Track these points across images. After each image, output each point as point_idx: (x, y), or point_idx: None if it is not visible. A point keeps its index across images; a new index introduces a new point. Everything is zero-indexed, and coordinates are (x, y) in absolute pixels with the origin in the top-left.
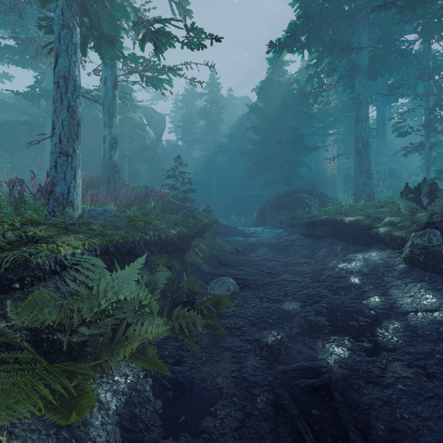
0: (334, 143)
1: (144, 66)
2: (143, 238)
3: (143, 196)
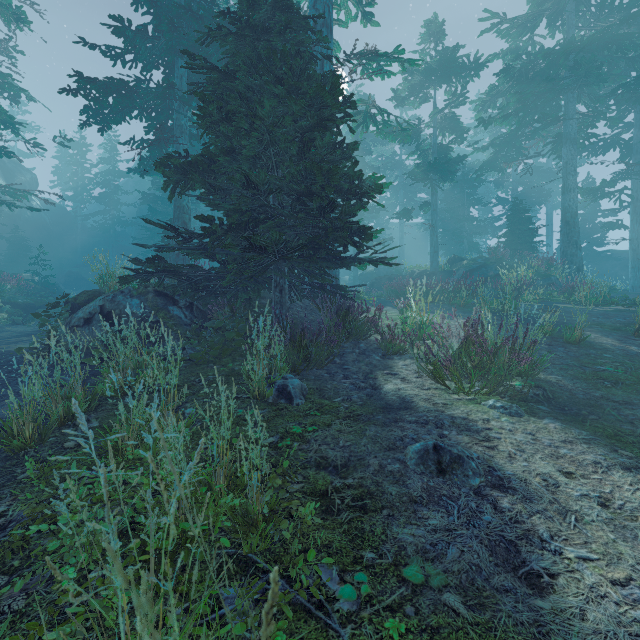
0: None
1: (1, 186)
2: (1, 300)
3: (0, 281)
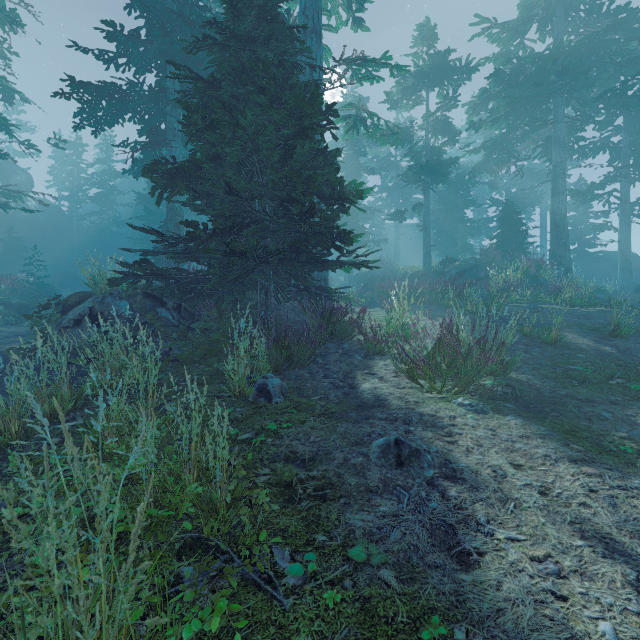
0: None
1: None
2: None
3: None
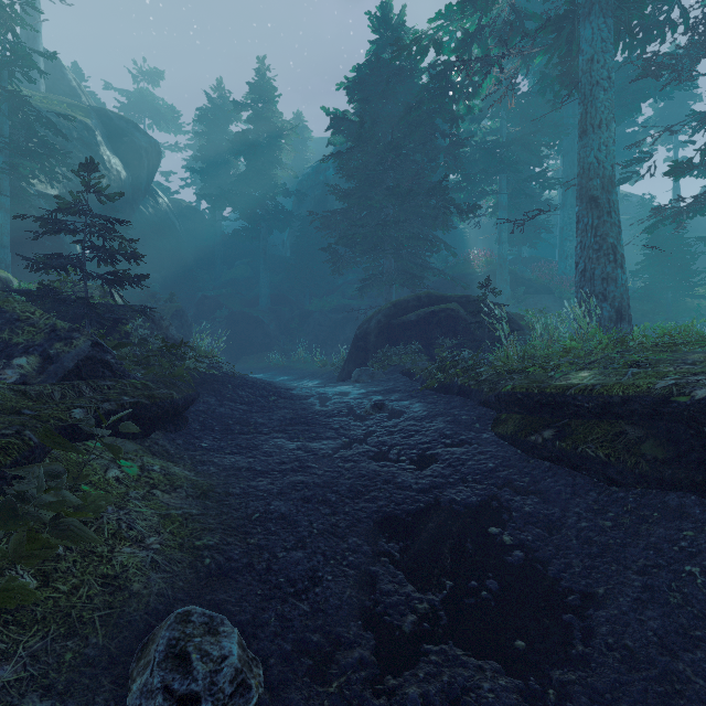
0: (492, 212)
1: None
2: None
3: None
